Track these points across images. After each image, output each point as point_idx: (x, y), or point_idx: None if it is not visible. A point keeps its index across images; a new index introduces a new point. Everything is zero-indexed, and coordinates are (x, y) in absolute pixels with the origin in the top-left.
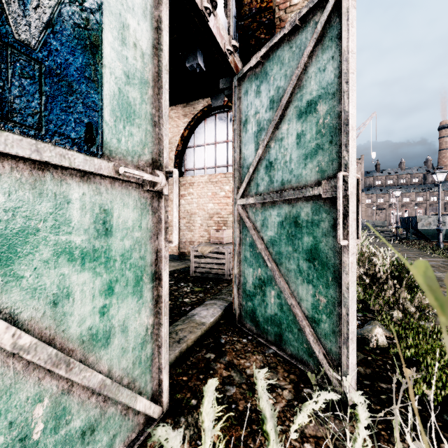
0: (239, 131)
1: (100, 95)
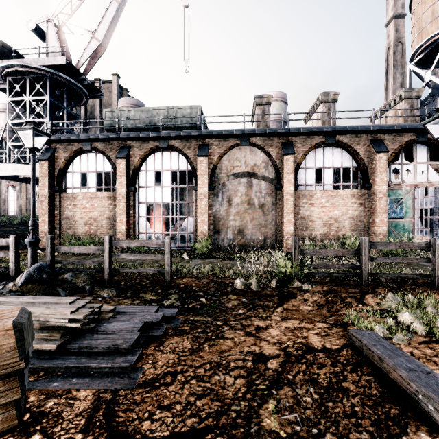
0: None
1: (403, 212)
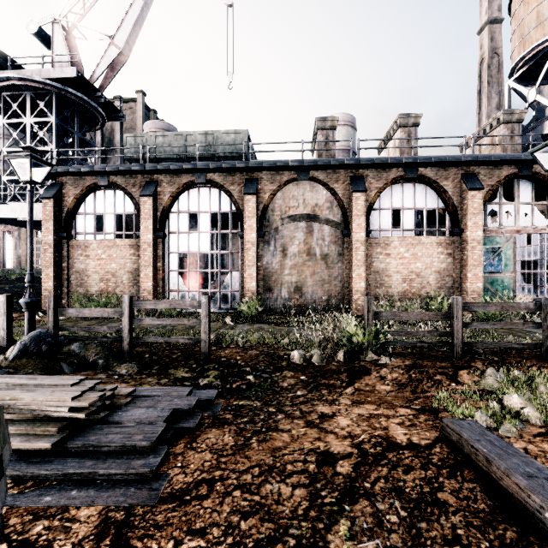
0: None
1: (502, 265)
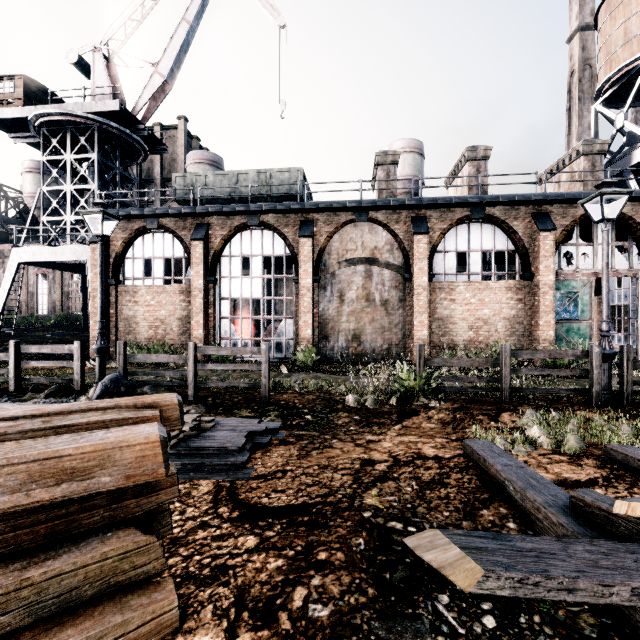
0: (637, 296)
1: (578, 312)
